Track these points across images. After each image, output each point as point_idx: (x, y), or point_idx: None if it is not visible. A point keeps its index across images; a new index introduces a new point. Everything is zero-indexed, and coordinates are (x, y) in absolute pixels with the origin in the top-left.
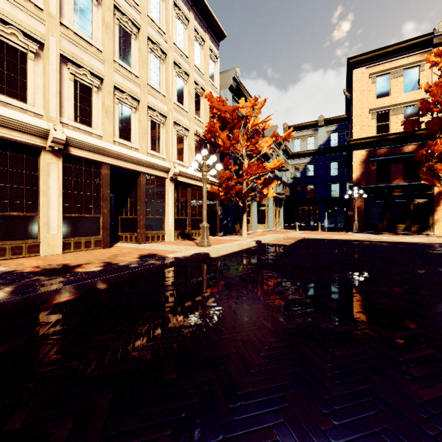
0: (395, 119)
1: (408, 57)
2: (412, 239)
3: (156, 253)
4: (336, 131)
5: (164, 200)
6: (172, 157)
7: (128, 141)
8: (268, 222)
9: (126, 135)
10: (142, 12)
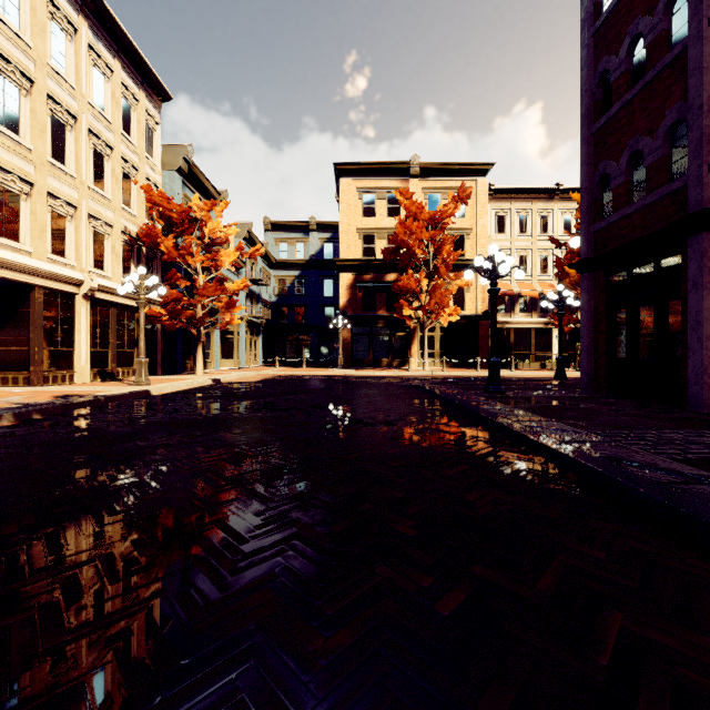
0: (380, 244)
1: (391, 180)
2: (382, 373)
3: (76, 394)
4: (331, 240)
5: (72, 325)
6: (86, 265)
7: (15, 241)
8: (240, 357)
9: (11, 231)
10: (39, 60)
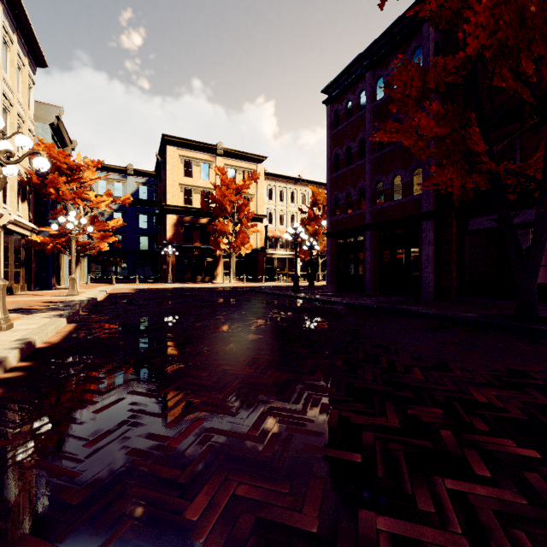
0: (196, 197)
1: (204, 155)
2: (208, 286)
3: (49, 301)
4: (146, 185)
5: None
6: (2, 201)
7: None
8: None
9: None
10: None
